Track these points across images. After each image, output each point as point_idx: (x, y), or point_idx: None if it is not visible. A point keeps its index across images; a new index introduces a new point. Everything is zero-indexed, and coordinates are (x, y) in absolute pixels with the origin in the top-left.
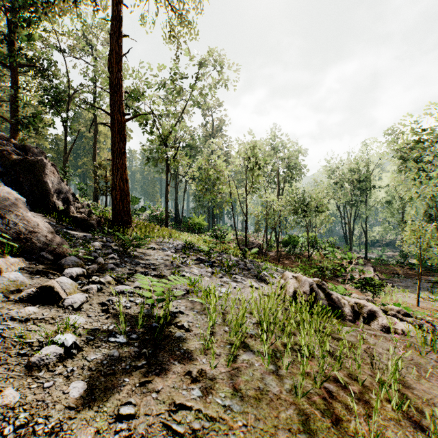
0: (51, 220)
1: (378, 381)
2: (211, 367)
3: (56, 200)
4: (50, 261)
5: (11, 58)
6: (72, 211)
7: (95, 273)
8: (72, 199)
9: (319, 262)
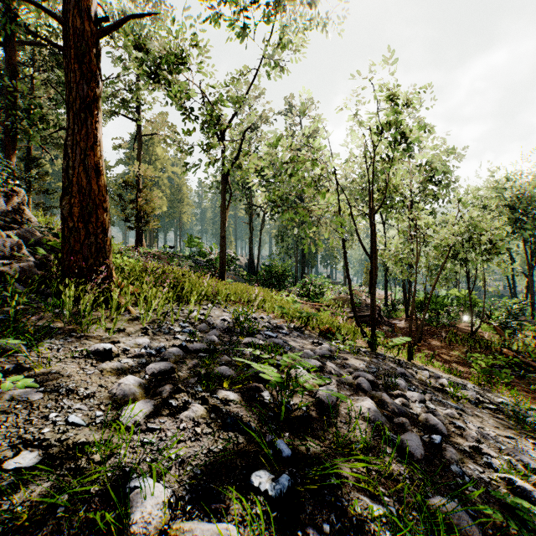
0: None
1: None
2: None
3: None
4: None
5: (1, 27)
6: None
7: None
8: None
9: (503, 346)
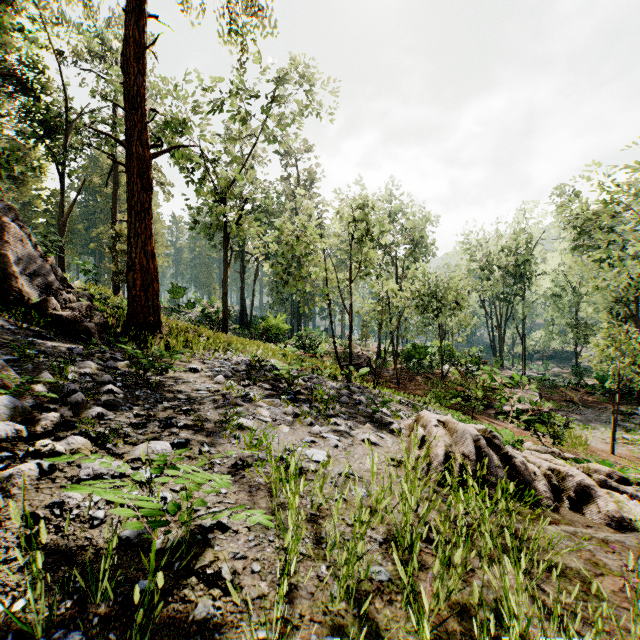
0: (11, 321)
1: None
2: None
3: (25, 286)
4: None
5: None
6: (54, 305)
7: (56, 428)
8: (58, 286)
9: (460, 385)
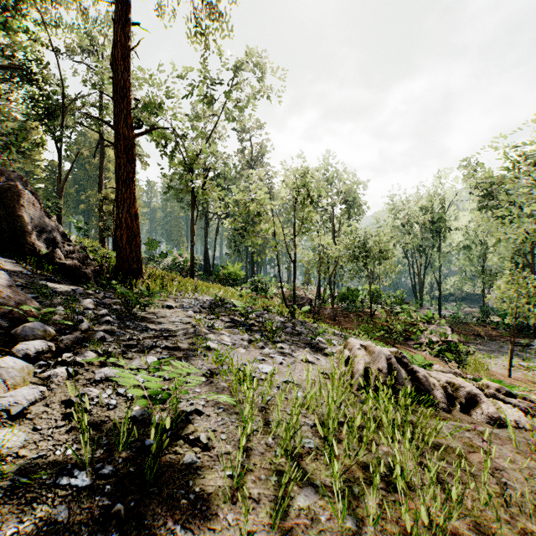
0: (27, 268)
1: (523, 534)
2: (241, 535)
3: (36, 241)
4: (2, 330)
5: None
6: (59, 256)
7: (73, 346)
8: (61, 240)
9: (385, 321)
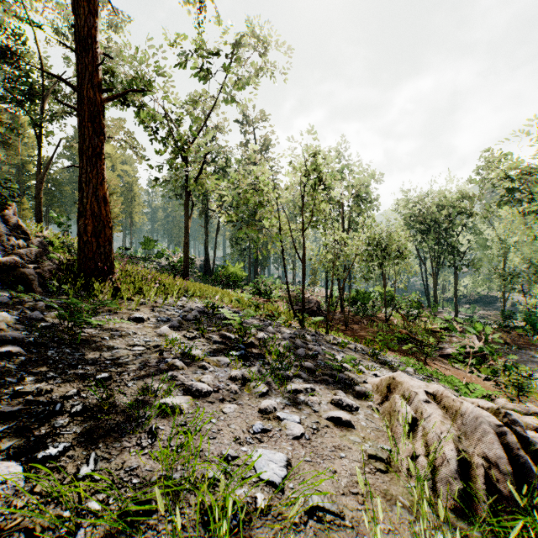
0: None
1: None
2: None
3: None
4: None
5: None
6: None
7: None
8: (7, 232)
9: (403, 328)
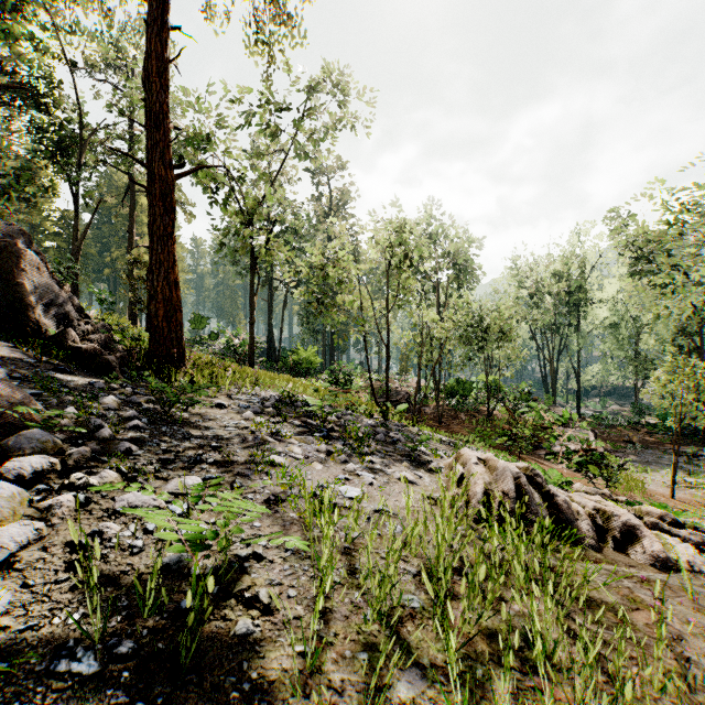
0: (29, 354)
1: None
2: None
3: (42, 317)
4: None
5: None
6: (73, 337)
7: (87, 463)
8: (76, 316)
9: (507, 424)
